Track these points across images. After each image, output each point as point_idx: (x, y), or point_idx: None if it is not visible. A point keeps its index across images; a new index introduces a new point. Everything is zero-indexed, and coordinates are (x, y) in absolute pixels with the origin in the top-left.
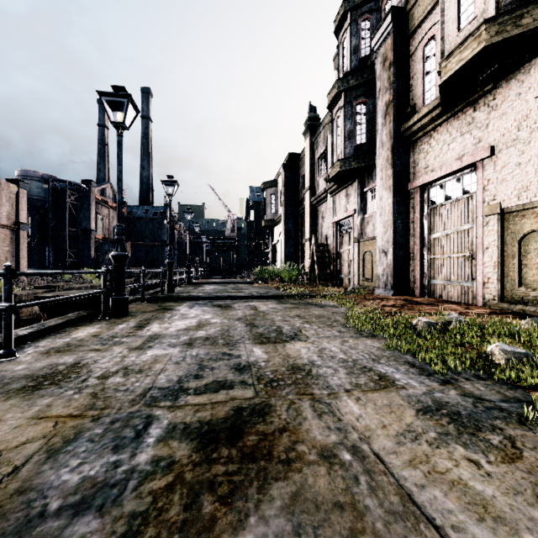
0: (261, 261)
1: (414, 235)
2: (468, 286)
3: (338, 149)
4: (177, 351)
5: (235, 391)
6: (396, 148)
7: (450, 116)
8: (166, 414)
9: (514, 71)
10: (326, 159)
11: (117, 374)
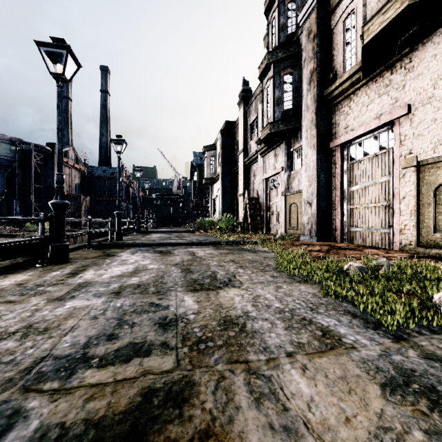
0: (203, 214)
1: (335, 188)
2: (385, 232)
3: (268, 114)
4: (101, 302)
5: (152, 359)
6: (319, 110)
7: (369, 80)
8: (43, 406)
9: (430, 34)
10: (257, 125)
11: (13, 336)
